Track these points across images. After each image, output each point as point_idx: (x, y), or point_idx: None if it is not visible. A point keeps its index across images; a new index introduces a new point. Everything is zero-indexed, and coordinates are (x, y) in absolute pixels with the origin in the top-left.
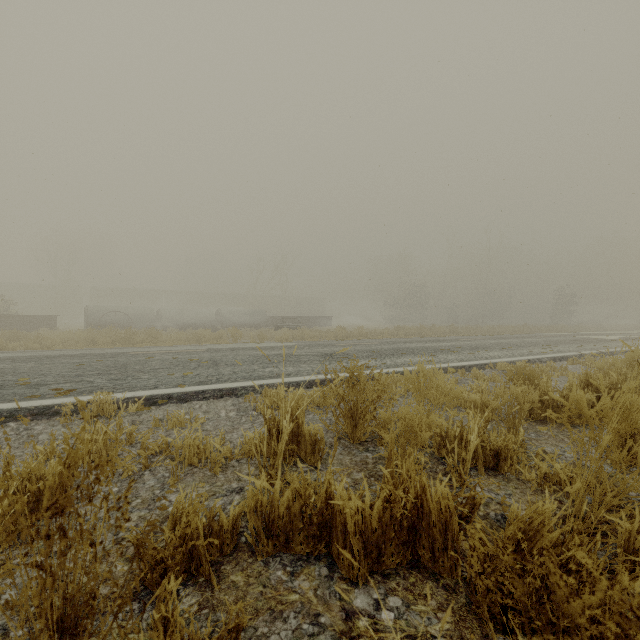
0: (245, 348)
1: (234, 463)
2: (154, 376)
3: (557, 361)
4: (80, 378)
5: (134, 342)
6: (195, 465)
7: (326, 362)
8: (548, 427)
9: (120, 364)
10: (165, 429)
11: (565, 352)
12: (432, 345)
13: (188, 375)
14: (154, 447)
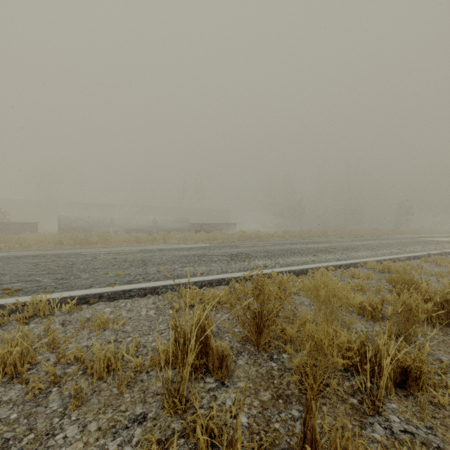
0: (170, 249)
1: (143, 376)
2: (92, 275)
3: (412, 260)
4: (31, 277)
5: (90, 243)
6: (104, 379)
7: (232, 262)
8: (432, 329)
9: (69, 264)
10: (89, 330)
11: (416, 252)
12: (312, 246)
13: (120, 274)
14: (69, 356)
